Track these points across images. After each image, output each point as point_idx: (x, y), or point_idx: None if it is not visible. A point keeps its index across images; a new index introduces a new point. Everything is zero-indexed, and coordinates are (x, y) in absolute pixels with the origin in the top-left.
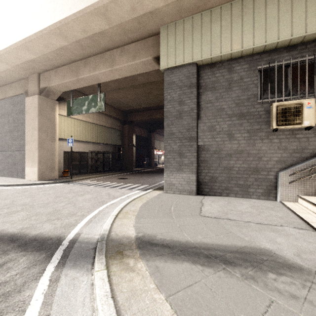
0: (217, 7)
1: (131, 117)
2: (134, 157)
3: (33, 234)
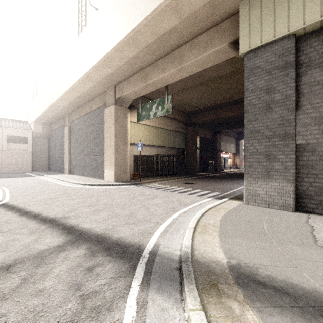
0: None
1: (195, 118)
2: (197, 161)
3: (115, 237)
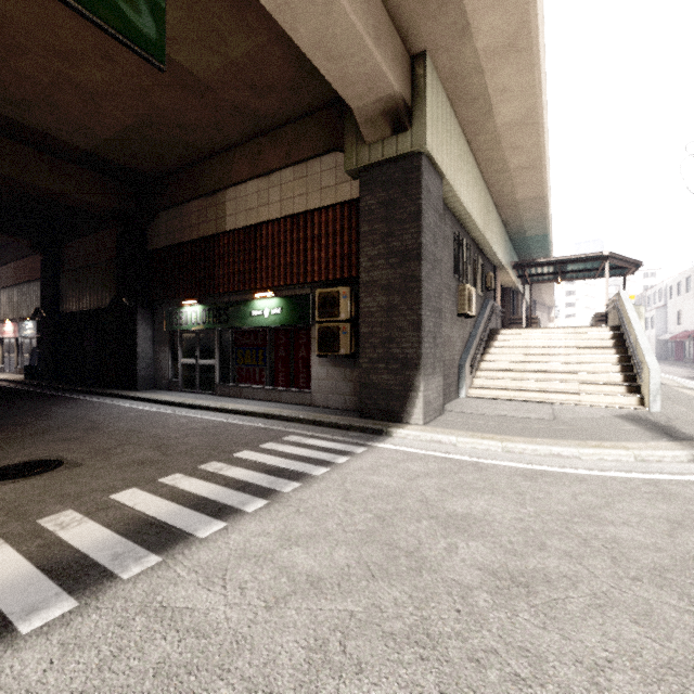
0: (456, 119)
1: None
2: None
3: None
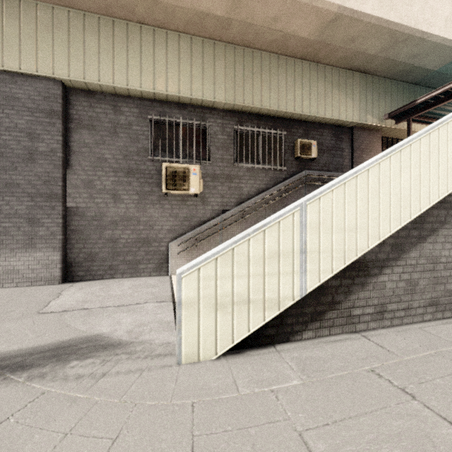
0: (94, 14)
1: None
2: None
3: None
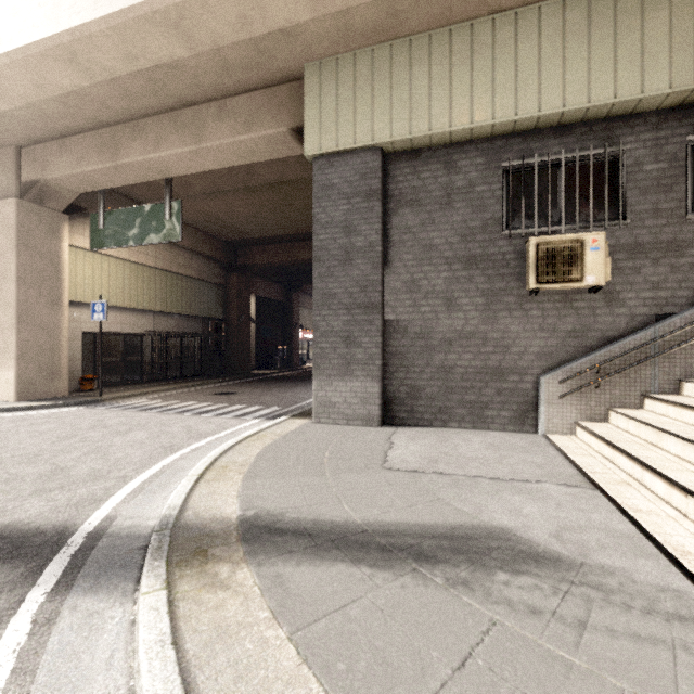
0: (423, 33)
1: (246, 256)
2: (252, 346)
3: None
